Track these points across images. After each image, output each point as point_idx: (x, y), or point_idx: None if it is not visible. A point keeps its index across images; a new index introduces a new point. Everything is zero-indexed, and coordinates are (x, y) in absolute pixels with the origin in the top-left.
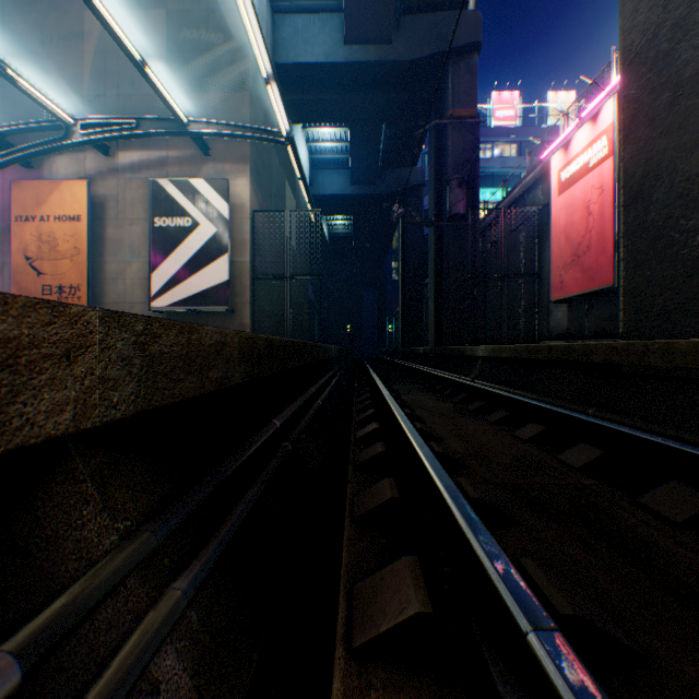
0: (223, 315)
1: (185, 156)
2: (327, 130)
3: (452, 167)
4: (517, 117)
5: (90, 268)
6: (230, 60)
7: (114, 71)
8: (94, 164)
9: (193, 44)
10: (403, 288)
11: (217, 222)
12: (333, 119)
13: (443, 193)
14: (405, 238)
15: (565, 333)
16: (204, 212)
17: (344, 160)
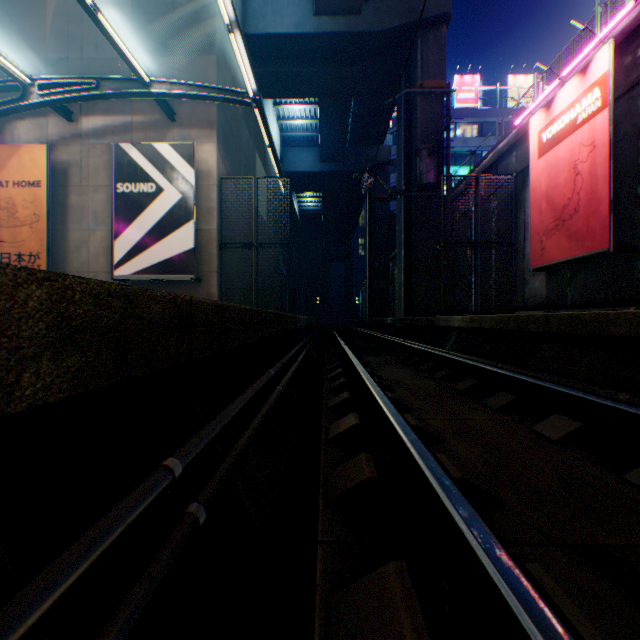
0: (189, 284)
1: (150, 121)
2: (297, 107)
3: (421, 138)
4: (478, 99)
5: (50, 235)
6: (197, 23)
7: (77, 34)
8: (57, 129)
9: (159, 6)
10: (370, 261)
11: (182, 187)
12: (303, 94)
13: (412, 165)
14: (372, 213)
15: (543, 303)
16: (169, 177)
17: (314, 137)
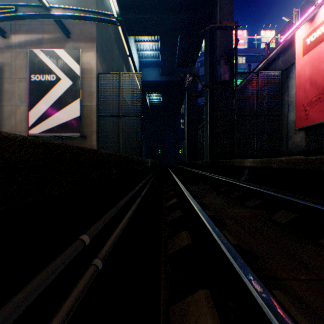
0: (79, 139)
1: (54, 38)
2: (147, 43)
3: (219, 56)
4: (245, 43)
5: None
6: None
7: None
8: None
9: None
10: (188, 130)
11: (73, 77)
12: (151, 33)
13: (214, 71)
14: (189, 104)
15: (303, 151)
16: (64, 71)
17: (157, 62)
